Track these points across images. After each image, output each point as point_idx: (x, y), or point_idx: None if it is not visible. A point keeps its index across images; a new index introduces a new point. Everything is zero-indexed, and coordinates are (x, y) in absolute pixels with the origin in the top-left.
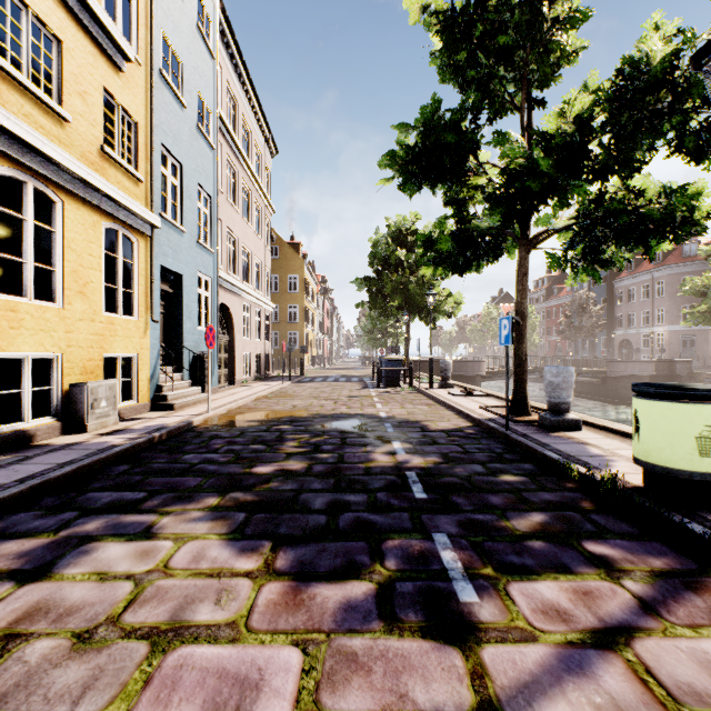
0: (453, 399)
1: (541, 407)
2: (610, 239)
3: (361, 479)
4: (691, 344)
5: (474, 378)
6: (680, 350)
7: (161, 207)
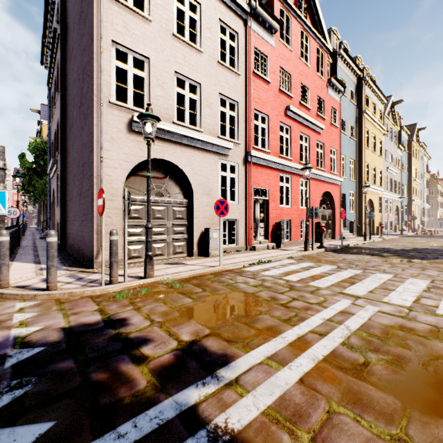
0: None
1: None
2: None
3: None
4: None
5: None
6: None
7: None
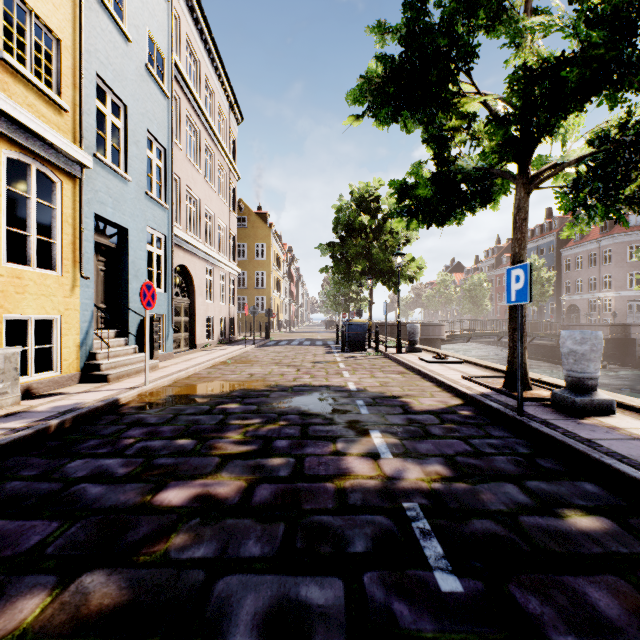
0: (427, 366)
1: (537, 377)
2: (636, 172)
3: (331, 524)
4: (637, 309)
5: (435, 341)
6: (626, 314)
7: (113, 160)
